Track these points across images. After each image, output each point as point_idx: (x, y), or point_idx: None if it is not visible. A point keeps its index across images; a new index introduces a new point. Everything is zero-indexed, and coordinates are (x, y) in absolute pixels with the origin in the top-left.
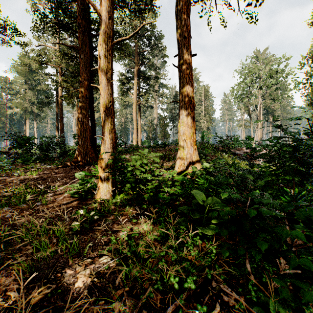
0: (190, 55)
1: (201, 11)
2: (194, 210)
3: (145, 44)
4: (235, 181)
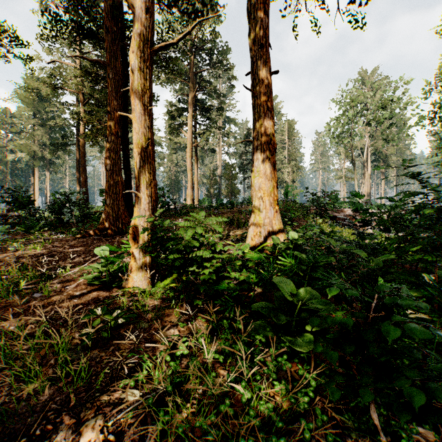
0: (269, 73)
1: (284, 9)
2: (278, 310)
3: (205, 61)
4: (339, 261)
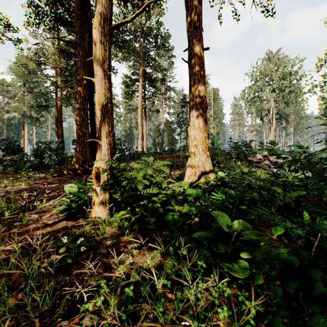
0: (202, 49)
1: (213, 1)
2: (217, 240)
3: (151, 44)
4: (260, 196)
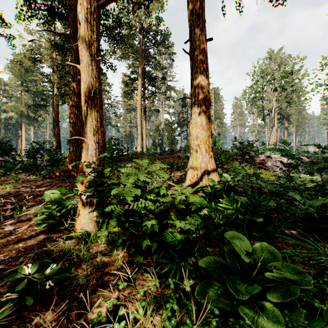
0: (205, 40)
1: None
2: (234, 277)
3: (151, 41)
4: (277, 204)
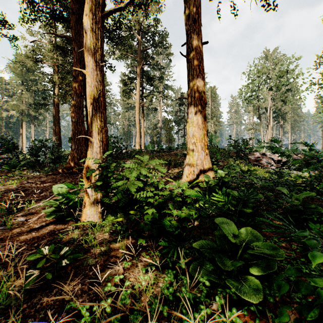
0: (201, 43)
1: None
2: (222, 254)
3: (149, 41)
4: (266, 197)
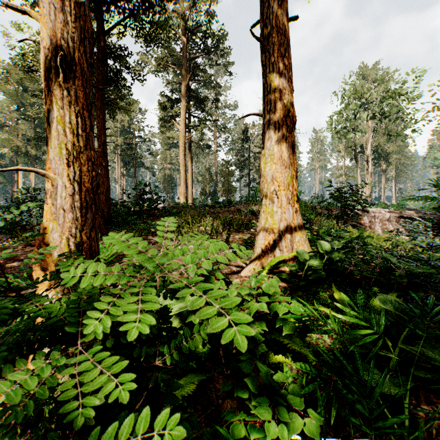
0: (286, 18)
1: None
2: None
3: (199, 47)
4: None
